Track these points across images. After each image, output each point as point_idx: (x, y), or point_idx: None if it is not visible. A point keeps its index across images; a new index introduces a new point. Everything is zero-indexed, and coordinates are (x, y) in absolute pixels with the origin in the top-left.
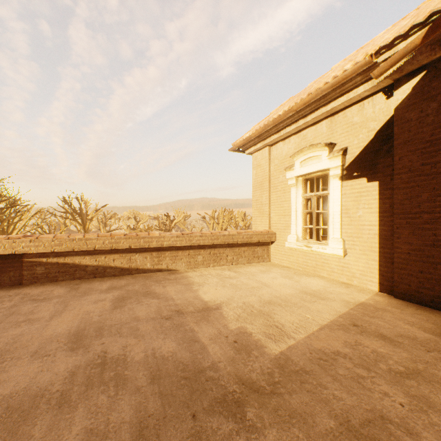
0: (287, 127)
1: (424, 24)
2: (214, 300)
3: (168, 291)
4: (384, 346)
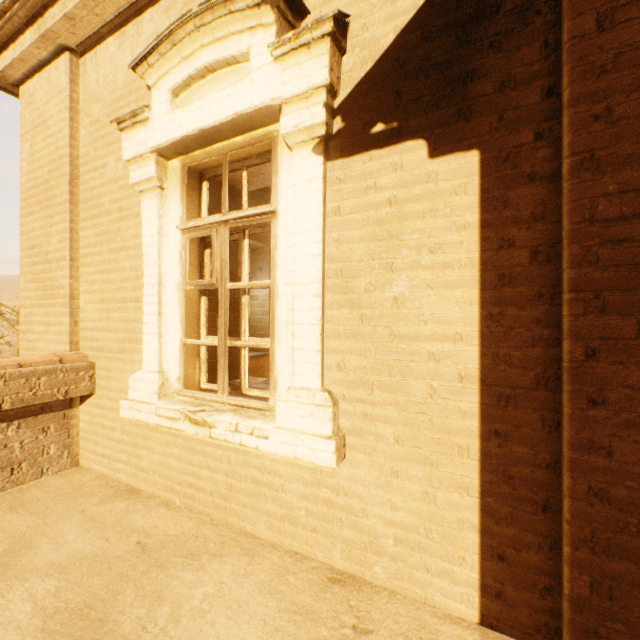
0: None
1: None
2: None
3: None
4: None
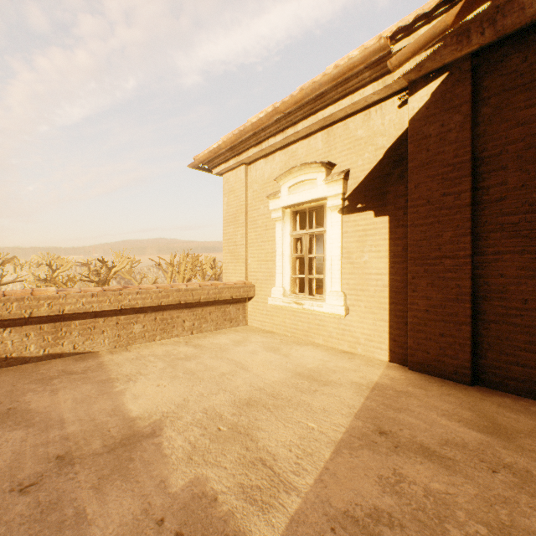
0: (271, 137)
1: (454, 2)
2: (150, 413)
3: (59, 402)
4: (437, 475)
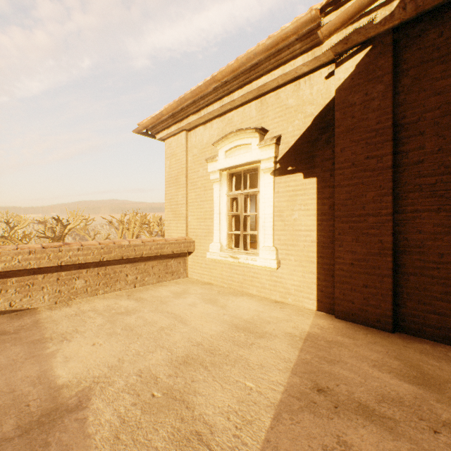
0: (209, 105)
1: None
2: (80, 379)
3: None
4: (382, 441)
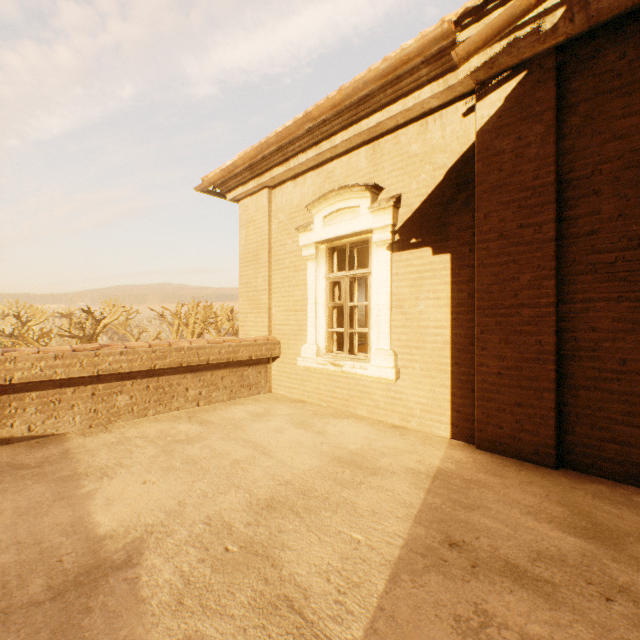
0: (302, 153)
1: None
2: (128, 528)
3: None
4: (535, 611)
